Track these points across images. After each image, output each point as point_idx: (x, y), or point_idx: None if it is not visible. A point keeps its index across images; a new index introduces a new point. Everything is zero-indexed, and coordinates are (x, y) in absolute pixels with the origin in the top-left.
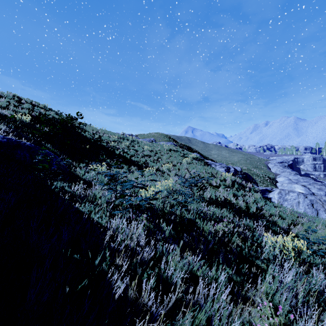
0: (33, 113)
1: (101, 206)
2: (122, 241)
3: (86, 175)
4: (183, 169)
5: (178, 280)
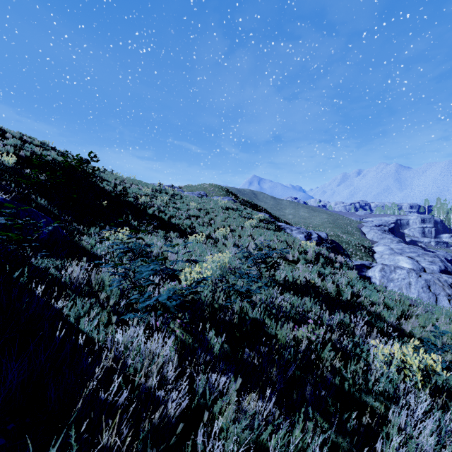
0: (22, 153)
1: (107, 301)
2: (133, 373)
3: (98, 247)
4: (246, 236)
5: None
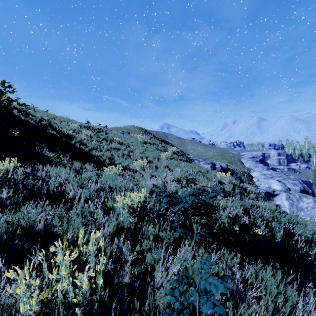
0: None
1: None
2: None
3: None
4: (162, 167)
5: None
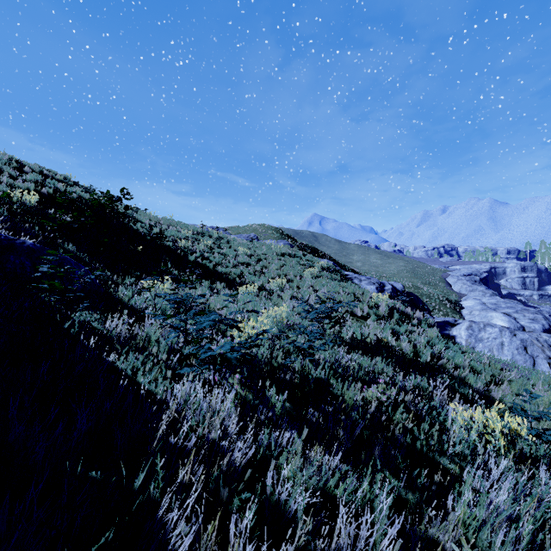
0: (44, 190)
1: (157, 357)
2: (194, 427)
3: (136, 300)
4: (306, 288)
5: (300, 510)
